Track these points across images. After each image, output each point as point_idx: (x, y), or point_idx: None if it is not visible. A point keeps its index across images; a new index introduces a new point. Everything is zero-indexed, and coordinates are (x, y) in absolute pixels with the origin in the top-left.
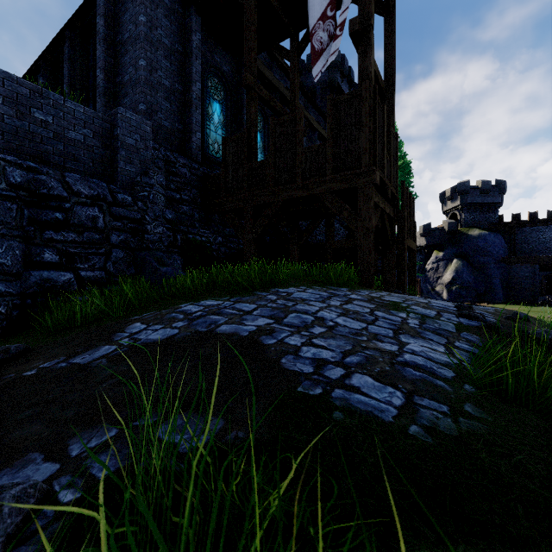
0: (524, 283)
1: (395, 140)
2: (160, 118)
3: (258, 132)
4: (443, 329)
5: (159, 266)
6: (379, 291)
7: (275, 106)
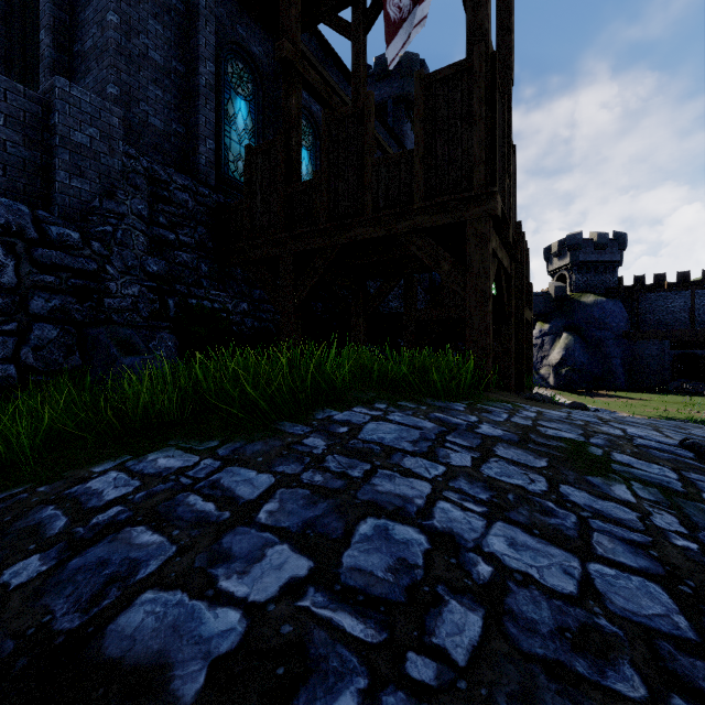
0: (651, 364)
1: (513, 156)
2: (145, 112)
3: (305, 150)
4: None
5: (121, 353)
6: (516, 403)
7: (330, 100)
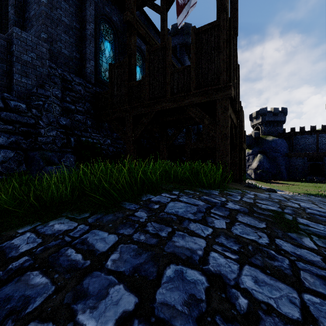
0: (298, 168)
1: (238, 69)
2: (60, 46)
3: (138, 67)
4: None
5: (45, 165)
6: (243, 190)
7: (150, 42)
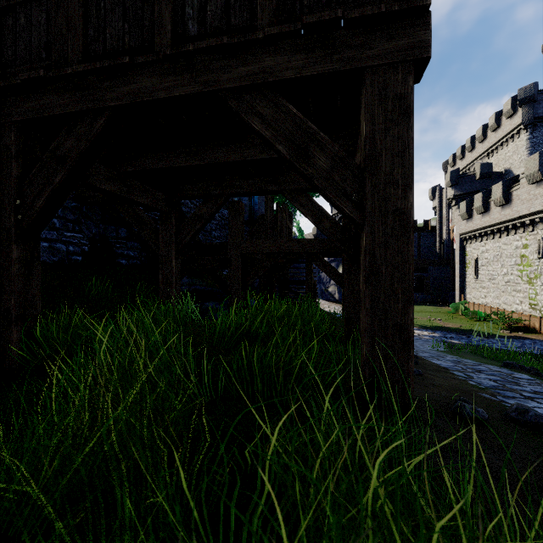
0: None
1: None
2: None
3: None
4: None
5: None
6: None
7: None
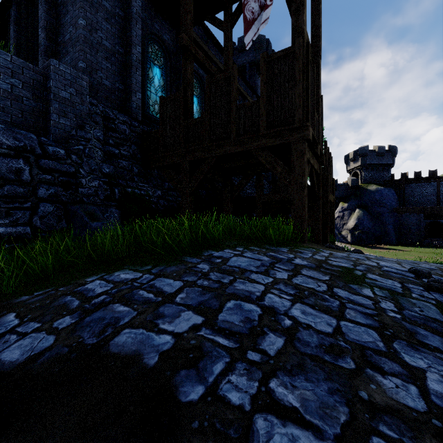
0: (412, 228)
1: (321, 102)
2: (101, 77)
3: (195, 97)
4: (432, 319)
5: (90, 220)
6: (318, 248)
7: (210, 69)
